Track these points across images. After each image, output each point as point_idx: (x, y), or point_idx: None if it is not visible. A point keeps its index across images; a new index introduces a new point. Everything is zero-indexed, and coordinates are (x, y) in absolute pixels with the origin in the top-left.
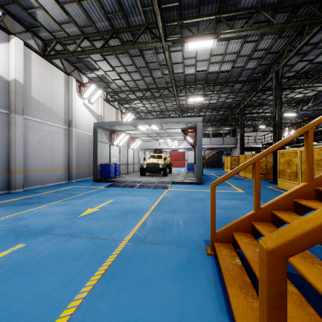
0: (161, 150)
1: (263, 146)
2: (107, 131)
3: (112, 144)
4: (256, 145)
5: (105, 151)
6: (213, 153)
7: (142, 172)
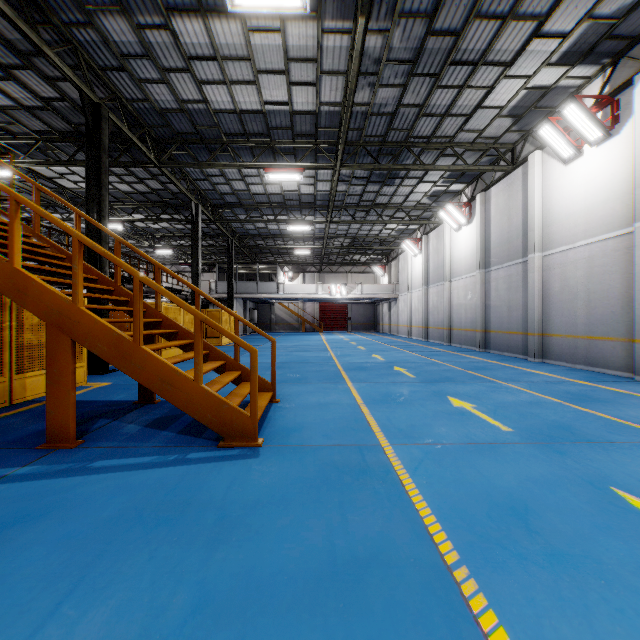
0: None
1: None
2: None
3: None
4: None
5: None
6: None
7: None
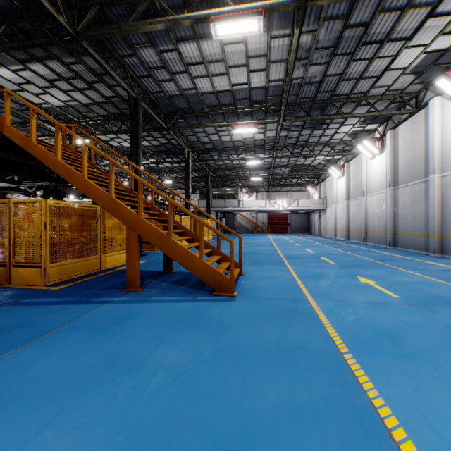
0: None
1: None
2: None
3: None
4: None
5: None
6: None
7: None
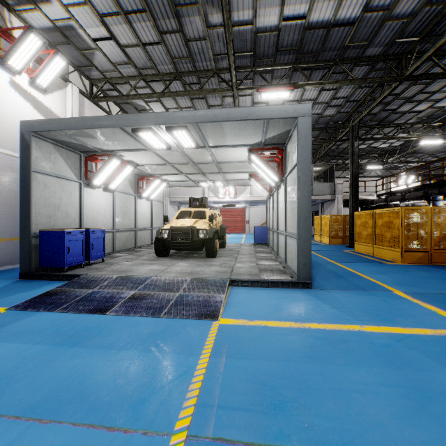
0: (204, 200)
1: (379, 197)
2: (71, 150)
3: (89, 183)
4: (368, 196)
5: (64, 198)
6: None
7: (159, 248)
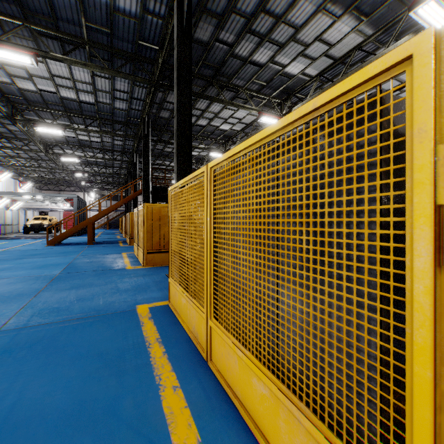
0: (47, 212)
1: None
2: None
3: None
4: None
5: None
6: (117, 214)
7: (26, 231)
